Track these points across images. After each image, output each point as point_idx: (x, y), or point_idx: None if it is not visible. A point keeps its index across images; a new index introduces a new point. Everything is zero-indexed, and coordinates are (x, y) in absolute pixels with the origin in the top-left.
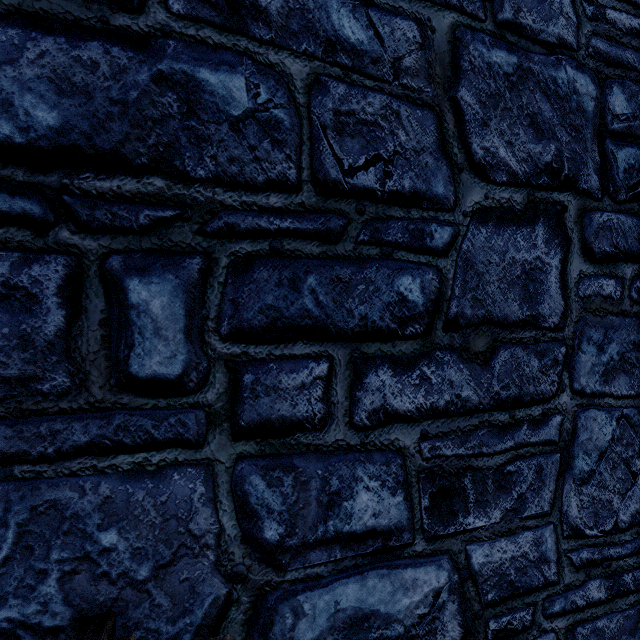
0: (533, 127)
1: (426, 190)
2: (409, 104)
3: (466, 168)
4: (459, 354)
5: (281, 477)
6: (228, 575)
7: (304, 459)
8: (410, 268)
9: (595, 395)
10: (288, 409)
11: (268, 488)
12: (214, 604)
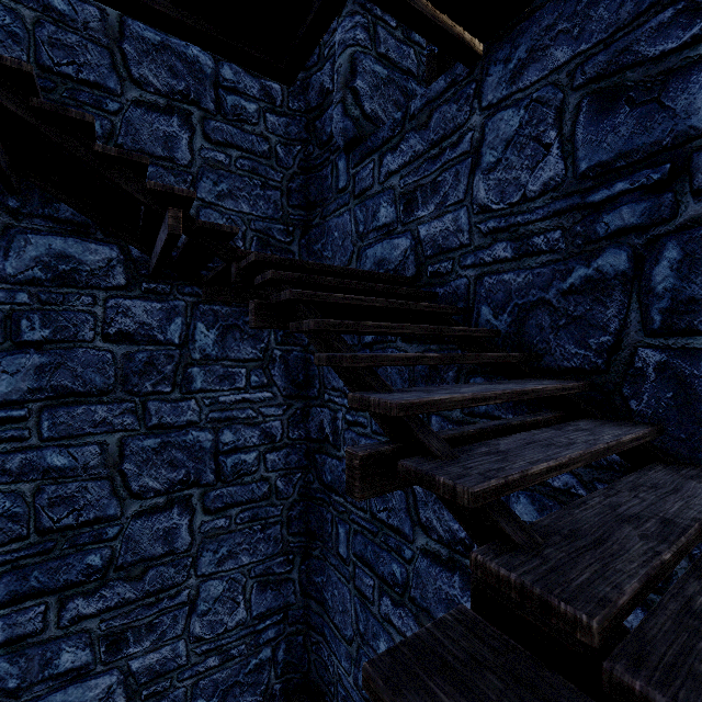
0: (171, 466)
1: (104, 514)
2: (93, 481)
3: (129, 497)
4: (124, 579)
5: (19, 659)
6: None
7: (32, 649)
8: (94, 551)
9: (212, 574)
10: (23, 630)
11: (11, 666)
12: None
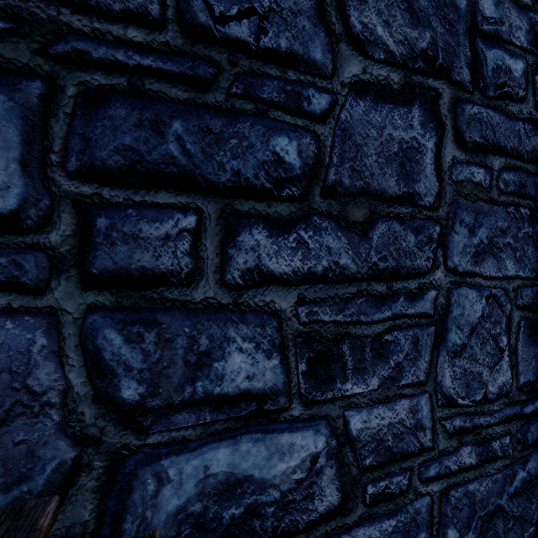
0: (410, 12)
1: (303, 53)
2: None
3: (344, 39)
4: (337, 222)
5: (142, 333)
6: (77, 437)
7: (169, 315)
8: (286, 129)
9: (467, 274)
10: (150, 260)
11: (126, 344)
12: (59, 469)
